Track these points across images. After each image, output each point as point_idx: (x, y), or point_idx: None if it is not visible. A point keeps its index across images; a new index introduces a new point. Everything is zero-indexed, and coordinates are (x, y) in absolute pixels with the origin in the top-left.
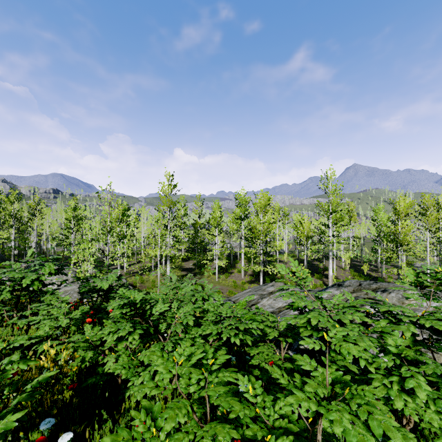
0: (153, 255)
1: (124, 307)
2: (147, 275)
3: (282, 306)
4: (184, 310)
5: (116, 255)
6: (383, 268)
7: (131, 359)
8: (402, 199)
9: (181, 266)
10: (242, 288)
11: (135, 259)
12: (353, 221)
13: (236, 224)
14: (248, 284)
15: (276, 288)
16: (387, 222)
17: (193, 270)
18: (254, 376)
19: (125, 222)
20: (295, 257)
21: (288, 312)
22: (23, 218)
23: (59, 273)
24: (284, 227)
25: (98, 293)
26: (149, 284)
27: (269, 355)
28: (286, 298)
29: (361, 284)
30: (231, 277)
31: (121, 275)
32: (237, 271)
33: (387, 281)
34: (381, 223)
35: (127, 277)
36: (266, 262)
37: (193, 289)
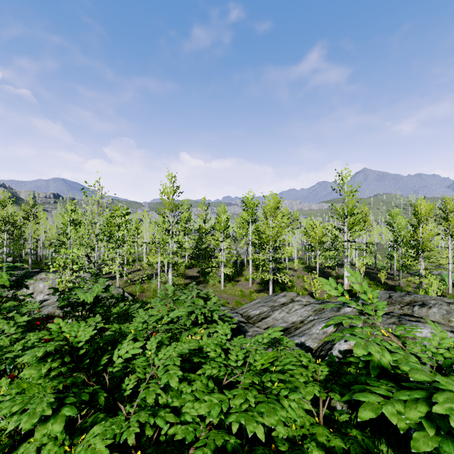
0: (153, 262)
1: (48, 359)
2: (148, 284)
3: (296, 320)
4: (167, 353)
5: (104, 262)
6: (400, 276)
7: (66, 450)
8: (420, 202)
9: (184, 274)
10: (250, 298)
11: (136, 266)
12: (367, 226)
13: (243, 229)
14: (256, 293)
15: (288, 299)
16: (405, 227)
17: (197, 278)
18: (279, 451)
19: (125, 226)
20: (306, 265)
21: (307, 331)
22: (18, 223)
23: (18, 285)
24: (293, 233)
25: (83, 307)
26: (150, 293)
27: (306, 424)
28: (362, 351)
29: (391, 296)
30: (238, 286)
31: (109, 286)
32: (244, 279)
33: (405, 290)
34: (399, 228)
35: (127, 285)
36: (275, 270)
37: (192, 304)
